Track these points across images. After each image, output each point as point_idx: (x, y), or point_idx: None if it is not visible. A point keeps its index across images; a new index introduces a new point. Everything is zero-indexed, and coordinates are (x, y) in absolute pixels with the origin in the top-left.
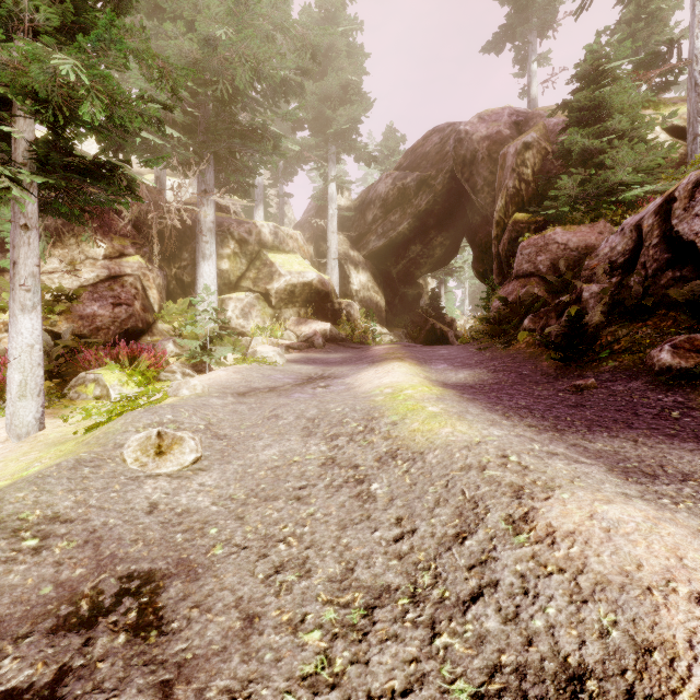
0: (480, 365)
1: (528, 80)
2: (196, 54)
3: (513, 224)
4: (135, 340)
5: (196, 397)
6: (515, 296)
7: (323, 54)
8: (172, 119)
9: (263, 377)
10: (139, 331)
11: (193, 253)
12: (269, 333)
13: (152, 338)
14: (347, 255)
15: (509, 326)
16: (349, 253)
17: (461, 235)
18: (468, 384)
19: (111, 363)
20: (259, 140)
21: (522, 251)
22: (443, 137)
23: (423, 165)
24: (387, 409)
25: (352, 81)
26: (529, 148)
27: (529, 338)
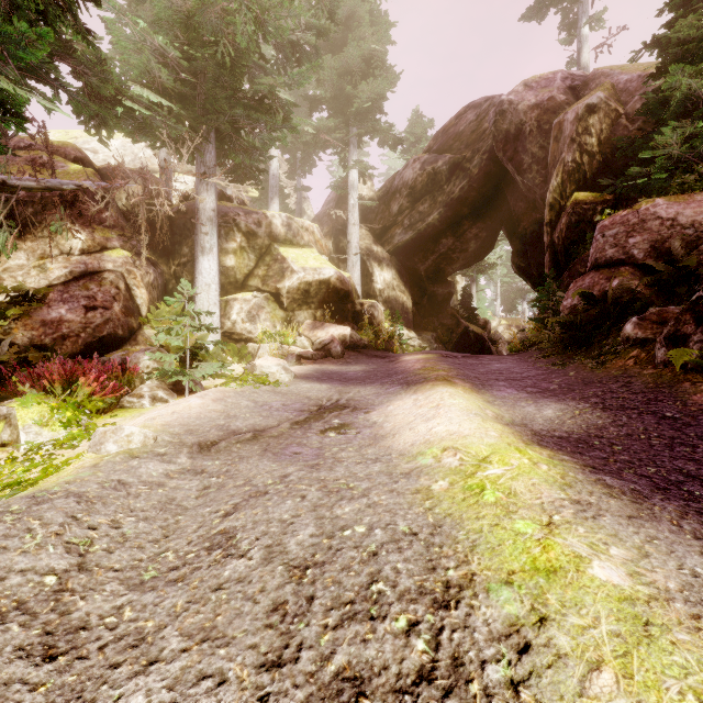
0: (572, 394)
1: (578, 46)
2: (189, 6)
3: (573, 206)
4: (112, 350)
5: (123, 459)
6: (599, 292)
7: (342, 23)
8: (168, 93)
9: (253, 408)
10: (118, 340)
11: (193, 247)
12: (278, 339)
13: (135, 347)
14: (369, 250)
15: (596, 333)
16: (372, 248)
17: (498, 226)
18: (575, 434)
19: (29, 392)
20: (266, 111)
21: (603, 231)
22: (480, 113)
23: (456, 147)
24: (473, 545)
25: (376, 52)
26: (595, 111)
27: (638, 351)
